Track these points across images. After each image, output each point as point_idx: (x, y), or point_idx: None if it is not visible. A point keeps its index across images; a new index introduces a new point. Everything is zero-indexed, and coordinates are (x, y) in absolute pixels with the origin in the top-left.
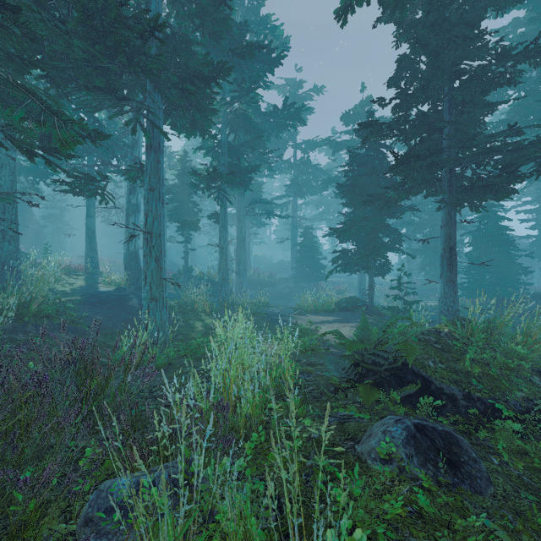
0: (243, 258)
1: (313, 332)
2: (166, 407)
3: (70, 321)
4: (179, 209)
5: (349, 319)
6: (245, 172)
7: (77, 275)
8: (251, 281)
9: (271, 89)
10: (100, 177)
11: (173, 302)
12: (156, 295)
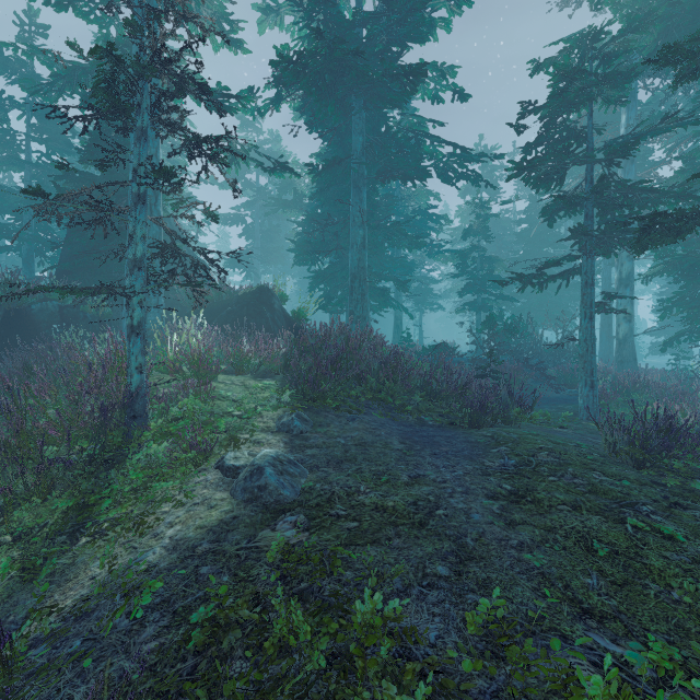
0: None
1: None
2: None
3: None
4: None
5: None
6: None
7: None
8: None
9: None
10: None
11: None
12: None
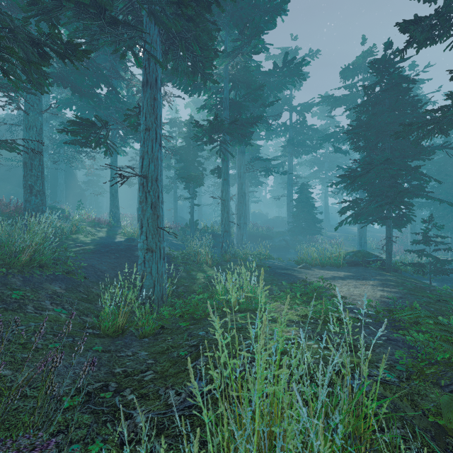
0: (244, 212)
1: (326, 290)
2: (123, 447)
3: (66, 271)
4: (186, 168)
5: (364, 275)
6: (246, 126)
7: (101, 227)
8: (250, 234)
9: (268, 59)
10: (121, 145)
11: (178, 252)
12: (152, 245)
